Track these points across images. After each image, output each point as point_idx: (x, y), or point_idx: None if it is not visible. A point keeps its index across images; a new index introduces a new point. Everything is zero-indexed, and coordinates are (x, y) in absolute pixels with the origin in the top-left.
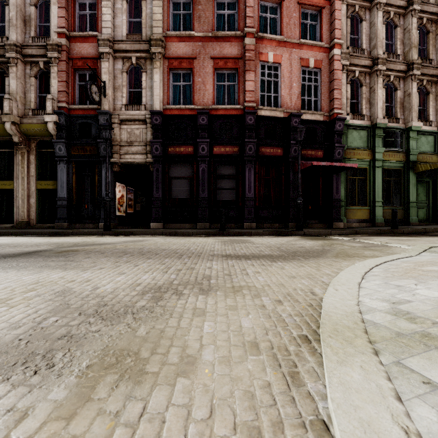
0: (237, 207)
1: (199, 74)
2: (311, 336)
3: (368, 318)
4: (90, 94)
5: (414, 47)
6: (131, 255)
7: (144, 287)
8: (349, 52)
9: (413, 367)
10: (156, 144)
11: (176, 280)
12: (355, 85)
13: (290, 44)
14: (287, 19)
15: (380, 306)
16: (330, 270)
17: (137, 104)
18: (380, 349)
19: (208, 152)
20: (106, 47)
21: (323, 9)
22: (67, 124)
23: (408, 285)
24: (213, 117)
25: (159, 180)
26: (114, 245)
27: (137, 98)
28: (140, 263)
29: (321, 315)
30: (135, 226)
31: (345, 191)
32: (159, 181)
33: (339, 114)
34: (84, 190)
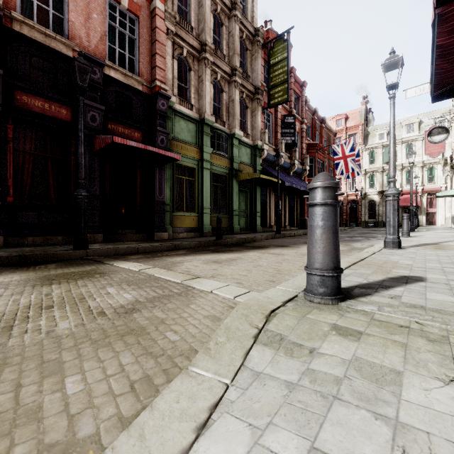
0: None
1: None
2: None
3: None
4: None
5: (237, 54)
6: None
7: None
8: (175, 16)
9: None
10: None
11: None
12: (184, 66)
13: None
14: None
15: None
16: None
17: None
18: None
19: None
20: None
21: None
22: None
23: None
24: None
25: None
26: None
27: None
28: None
29: None
30: None
31: (172, 192)
32: None
33: (163, 90)
34: None
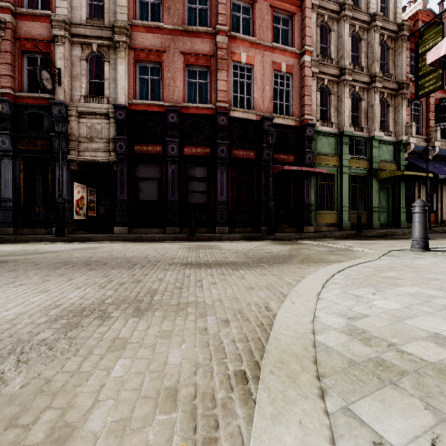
0: (209, 211)
1: (168, 69)
2: (250, 372)
3: (321, 340)
4: (40, 81)
5: (376, 61)
6: (72, 266)
7: (62, 309)
8: (318, 60)
9: (364, 417)
10: (120, 141)
11: (111, 297)
12: (324, 93)
13: (263, 46)
14: (259, 21)
15: (335, 323)
16: (292, 278)
17: (99, 96)
18: (329, 387)
19: (178, 153)
20: (61, 29)
21: (294, 15)
22: (13, 113)
23: (367, 294)
24: (184, 115)
25: (123, 180)
26: (59, 253)
27: (99, 90)
28: (77, 276)
29: (269, 339)
30: (98, 231)
31: (315, 196)
32: (123, 182)
33: (310, 120)
34: (35, 190)
